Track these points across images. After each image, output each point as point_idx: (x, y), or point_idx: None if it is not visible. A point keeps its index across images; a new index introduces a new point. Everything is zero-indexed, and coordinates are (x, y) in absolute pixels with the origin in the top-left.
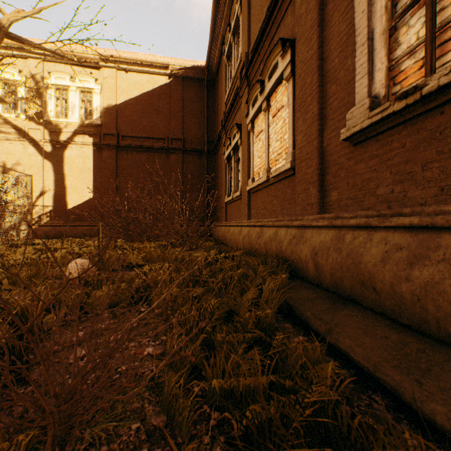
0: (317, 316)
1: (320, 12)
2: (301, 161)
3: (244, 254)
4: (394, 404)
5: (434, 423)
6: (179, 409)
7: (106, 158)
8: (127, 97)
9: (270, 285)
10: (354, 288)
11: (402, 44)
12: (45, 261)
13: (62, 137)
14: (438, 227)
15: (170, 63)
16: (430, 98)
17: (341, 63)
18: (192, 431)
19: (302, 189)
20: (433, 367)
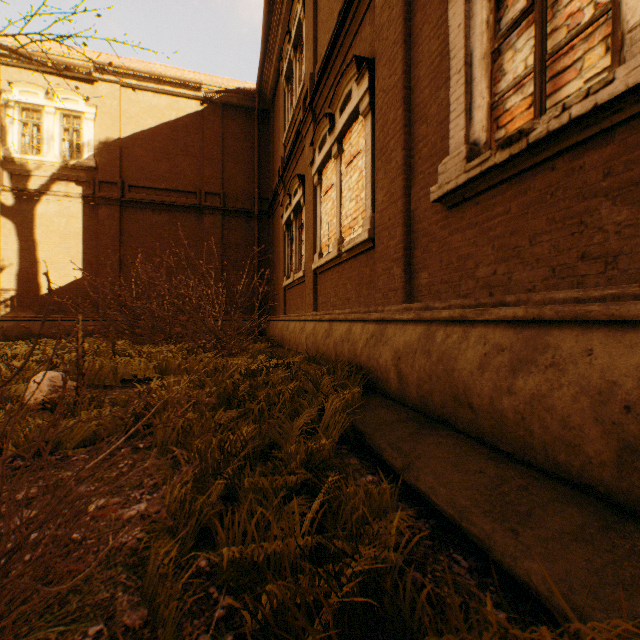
0: (394, 446)
1: (406, 23)
2: (383, 229)
3: (302, 361)
4: (481, 565)
5: (528, 588)
6: (166, 597)
7: (104, 219)
8: (138, 128)
9: (333, 403)
10: (445, 405)
11: (507, 74)
12: None
13: (32, 184)
14: (547, 321)
15: (203, 82)
16: (539, 147)
17: (433, 96)
18: (184, 630)
19: (383, 269)
20: (535, 510)
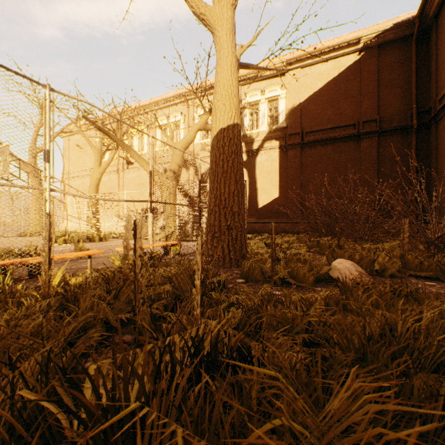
0: None
1: None
2: None
3: None
4: None
5: None
6: None
7: (290, 158)
8: (311, 92)
9: None
10: None
11: None
12: (299, 257)
13: (254, 146)
14: None
15: (361, 36)
16: None
17: None
18: None
19: None
20: None
